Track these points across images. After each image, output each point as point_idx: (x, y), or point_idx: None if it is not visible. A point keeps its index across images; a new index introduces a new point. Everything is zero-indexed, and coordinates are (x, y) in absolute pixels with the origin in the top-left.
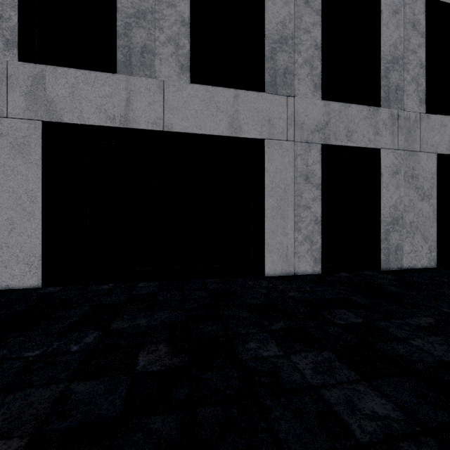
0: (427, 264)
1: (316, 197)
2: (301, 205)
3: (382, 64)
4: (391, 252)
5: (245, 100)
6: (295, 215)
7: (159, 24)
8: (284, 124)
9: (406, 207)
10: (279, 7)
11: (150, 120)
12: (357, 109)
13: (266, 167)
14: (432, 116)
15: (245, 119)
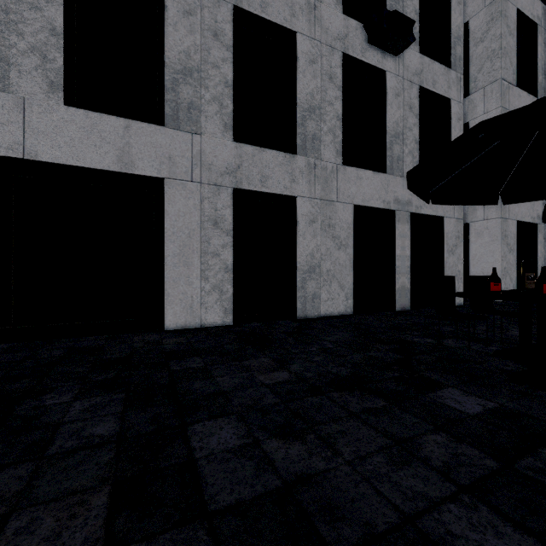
0: (343, 311)
1: (227, 243)
2: (209, 252)
3: (298, 111)
4: (308, 300)
5: (139, 133)
6: (202, 263)
7: (18, 28)
8: (188, 163)
9: (323, 256)
10: (182, 35)
11: (4, 144)
12: (272, 154)
13: (167, 209)
14: (348, 168)
15: (139, 154)
